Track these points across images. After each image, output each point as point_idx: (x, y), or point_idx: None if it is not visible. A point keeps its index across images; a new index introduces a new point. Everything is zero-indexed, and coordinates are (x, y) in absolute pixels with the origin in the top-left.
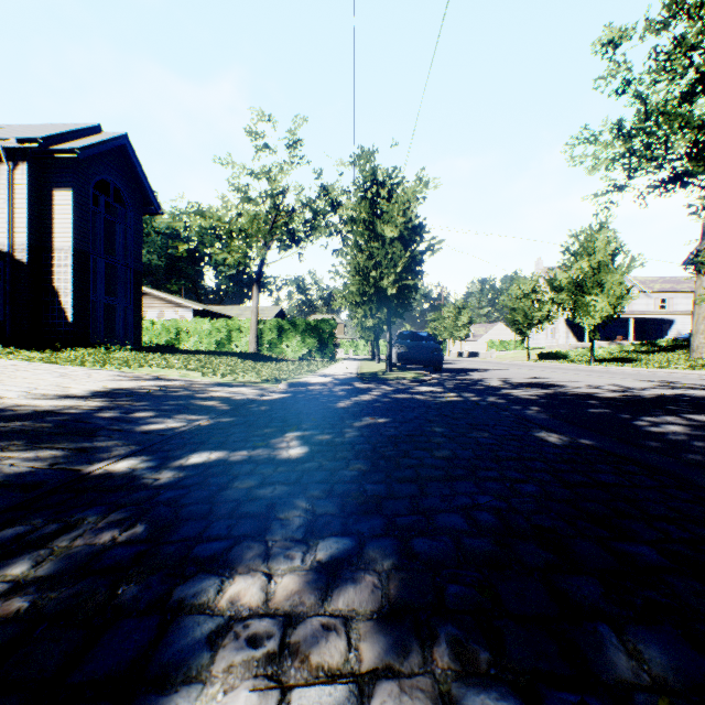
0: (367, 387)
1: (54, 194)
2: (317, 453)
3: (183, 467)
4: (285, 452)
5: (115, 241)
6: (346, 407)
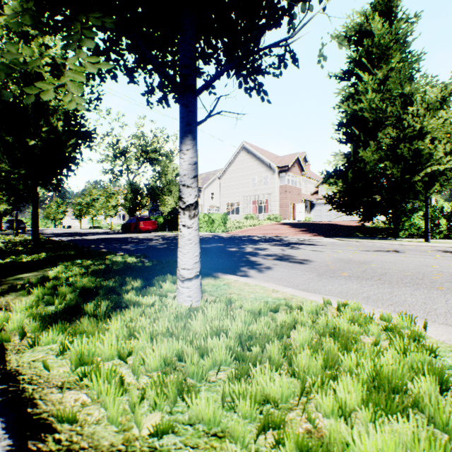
0: None
1: None
2: None
3: None
4: None
5: None
6: None
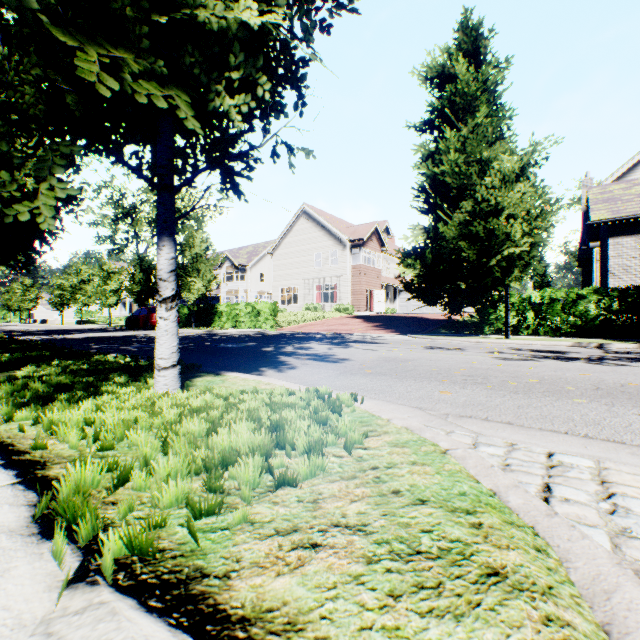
0: None
1: None
2: None
3: None
4: None
5: None
6: None
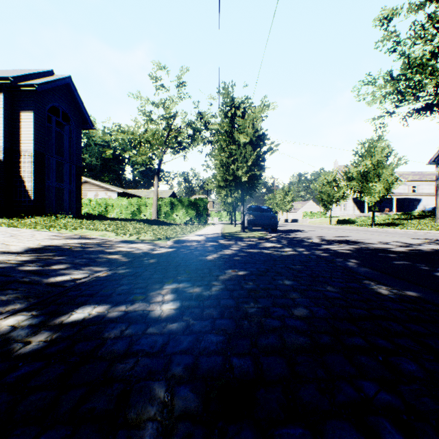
0: (228, 243)
1: (21, 114)
2: (186, 309)
3: (60, 326)
4: (159, 307)
5: (63, 147)
6: (213, 260)
